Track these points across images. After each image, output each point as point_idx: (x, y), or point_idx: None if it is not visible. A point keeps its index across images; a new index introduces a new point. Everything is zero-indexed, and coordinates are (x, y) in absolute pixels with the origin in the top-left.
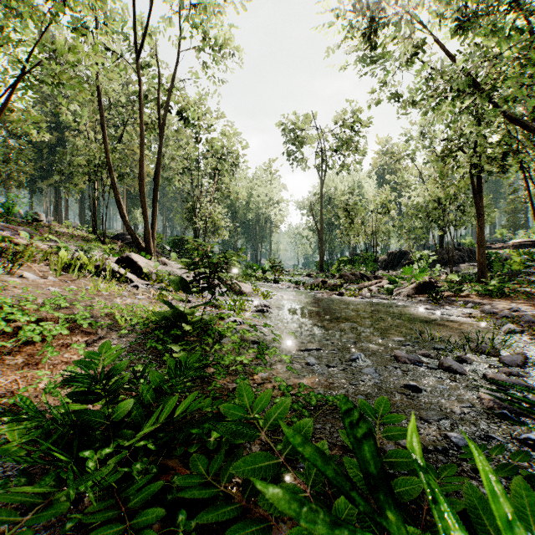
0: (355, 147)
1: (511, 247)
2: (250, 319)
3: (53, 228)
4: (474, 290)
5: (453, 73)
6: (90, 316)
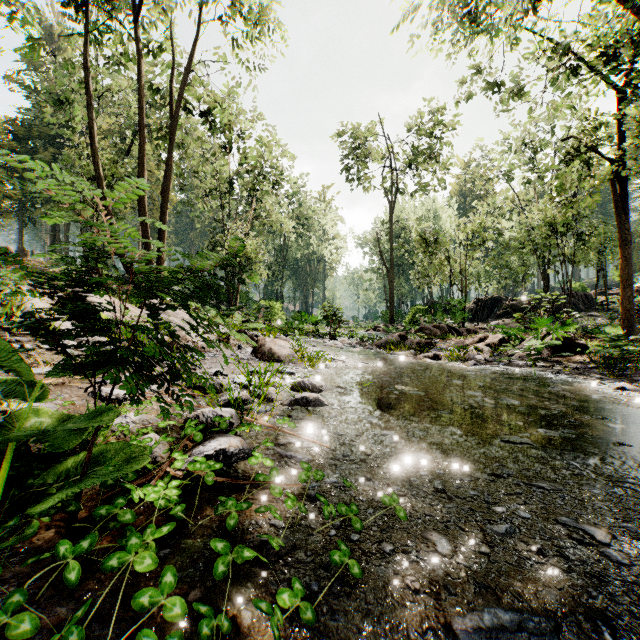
0: (436, 159)
1: (634, 292)
2: (267, 441)
3: (31, 265)
4: None
5: None
6: None
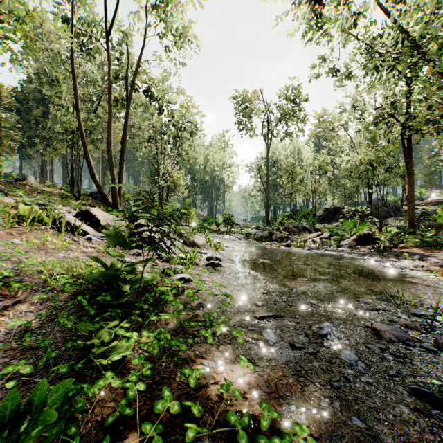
0: (297, 117)
1: (429, 203)
2: (198, 276)
3: (35, 187)
4: (411, 242)
5: (405, 25)
6: (17, 274)
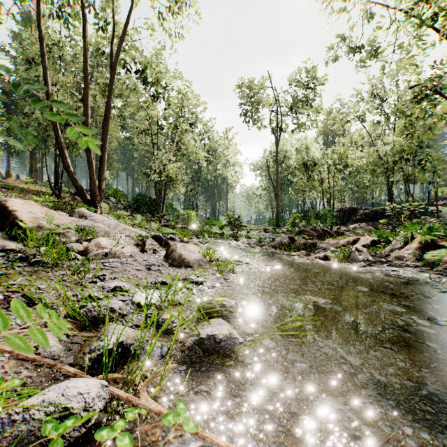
0: (311, 105)
1: None
2: None
3: (7, 183)
4: None
5: None
6: None
